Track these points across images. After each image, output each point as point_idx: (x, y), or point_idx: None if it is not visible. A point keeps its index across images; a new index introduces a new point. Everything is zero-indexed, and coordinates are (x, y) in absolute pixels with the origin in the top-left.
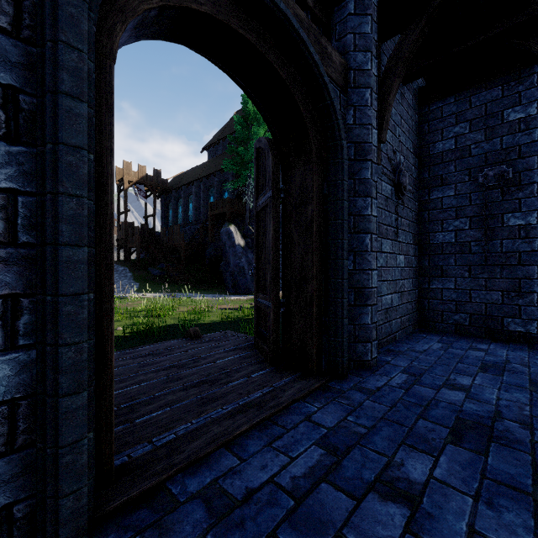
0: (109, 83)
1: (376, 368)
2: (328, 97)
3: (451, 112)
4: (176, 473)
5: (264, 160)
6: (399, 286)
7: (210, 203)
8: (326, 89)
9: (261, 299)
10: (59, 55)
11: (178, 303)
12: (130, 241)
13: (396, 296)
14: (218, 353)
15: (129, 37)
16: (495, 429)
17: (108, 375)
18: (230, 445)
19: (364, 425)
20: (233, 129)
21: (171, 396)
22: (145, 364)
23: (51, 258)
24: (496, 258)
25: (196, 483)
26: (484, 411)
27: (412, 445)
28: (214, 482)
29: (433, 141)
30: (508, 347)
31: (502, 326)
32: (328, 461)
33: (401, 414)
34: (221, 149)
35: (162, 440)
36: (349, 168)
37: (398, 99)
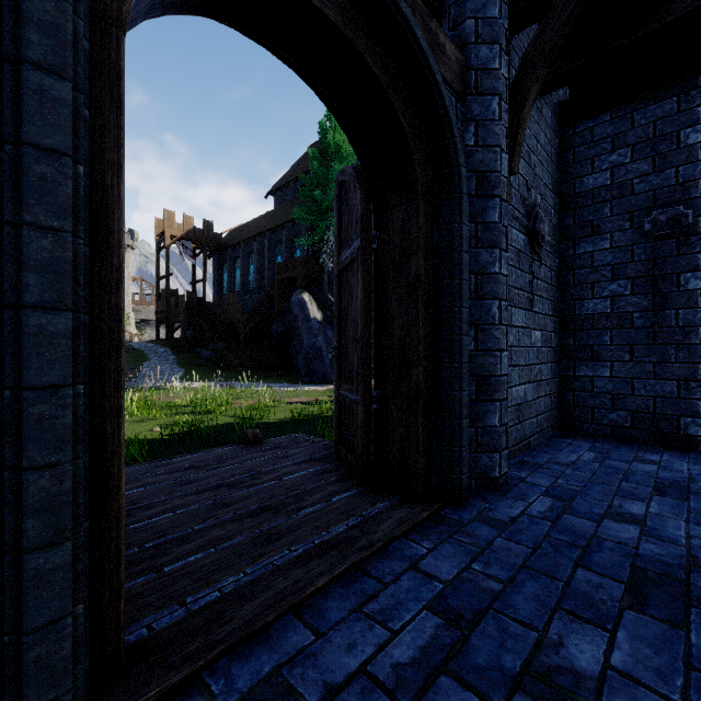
0: (116, 64)
1: (506, 489)
2: (441, 104)
3: (606, 134)
4: (219, 657)
5: (349, 199)
6: (535, 373)
7: (277, 265)
8: (438, 92)
9: (344, 391)
10: (23, 1)
11: (235, 396)
12: (173, 314)
13: (530, 387)
14: (286, 466)
15: (152, 5)
16: (692, 585)
17: (114, 509)
18: (301, 610)
19: (497, 578)
20: (307, 168)
21: (217, 530)
22: (183, 481)
23: (11, 328)
24: (669, 335)
25: (248, 675)
26: (671, 556)
27: (572, 612)
28: (276, 673)
29: (580, 175)
30: (688, 458)
31: (677, 429)
32: (447, 637)
33: (550, 560)
34: (291, 193)
35: (200, 602)
36: (468, 207)
37: (534, 116)
